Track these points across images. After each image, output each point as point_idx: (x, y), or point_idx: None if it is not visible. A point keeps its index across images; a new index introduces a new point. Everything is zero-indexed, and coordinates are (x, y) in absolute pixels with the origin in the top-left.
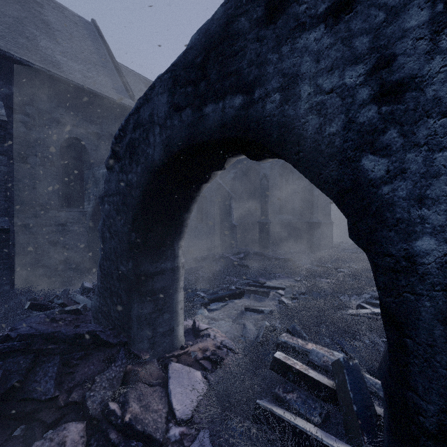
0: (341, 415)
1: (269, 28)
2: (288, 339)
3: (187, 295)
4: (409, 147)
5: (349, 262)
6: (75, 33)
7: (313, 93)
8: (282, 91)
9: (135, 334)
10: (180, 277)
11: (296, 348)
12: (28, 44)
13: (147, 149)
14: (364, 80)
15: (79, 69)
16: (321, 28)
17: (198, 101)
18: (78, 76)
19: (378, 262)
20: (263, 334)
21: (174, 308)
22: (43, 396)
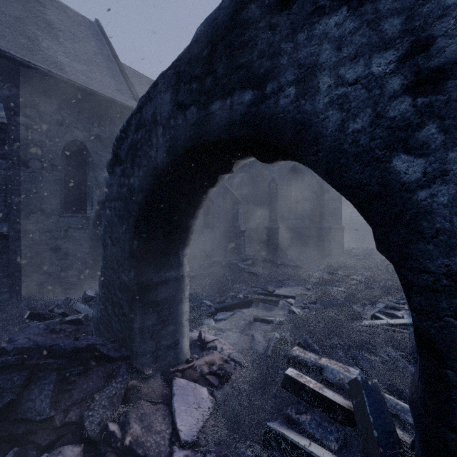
0: (360, 441)
1: (282, 14)
2: (300, 353)
3: (193, 303)
4: (452, 144)
5: (361, 269)
6: (78, 33)
7: (333, 85)
8: (298, 84)
9: (137, 348)
10: (185, 287)
11: (308, 363)
12: (30, 44)
13: (150, 151)
14: (396, 68)
15: (82, 70)
16: (343, 11)
17: (204, 98)
18: (81, 77)
19: (413, 279)
20: (273, 347)
21: (179, 319)
22: (38, 416)
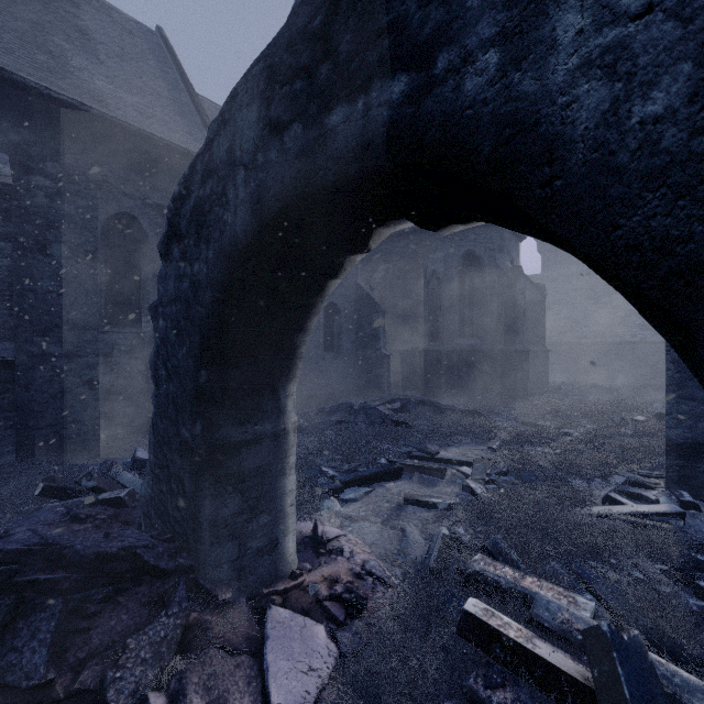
0: None
1: None
2: (487, 567)
3: (305, 473)
4: None
5: (579, 417)
6: (128, 48)
7: (591, 28)
8: (505, 42)
9: (206, 554)
10: (290, 449)
11: (503, 585)
12: (52, 63)
13: (224, 214)
14: None
15: (133, 103)
16: None
17: (315, 105)
18: (131, 113)
19: None
20: (439, 553)
21: (279, 504)
22: (24, 681)
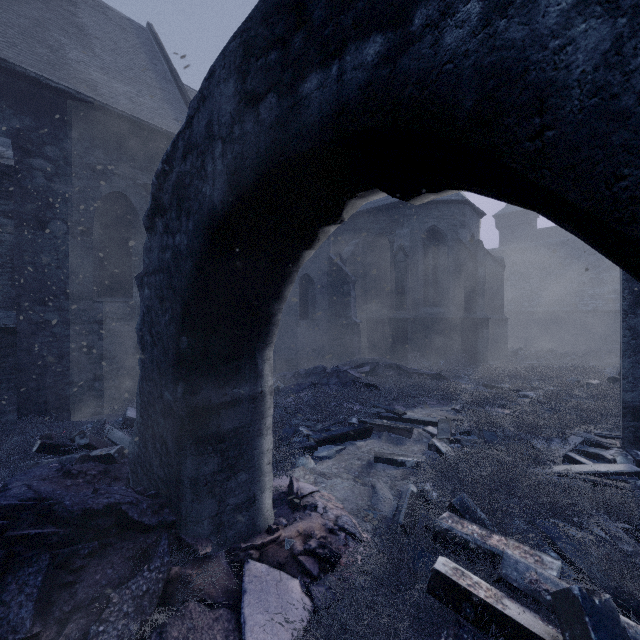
0: None
1: None
2: (455, 525)
3: (282, 432)
4: None
5: (536, 380)
6: (121, 42)
7: None
8: None
9: (187, 510)
10: (266, 410)
11: (470, 543)
12: (51, 55)
13: (203, 187)
14: None
15: (125, 92)
16: None
17: (290, 74)
18: (123, 101)
19: None
20: (408, 510)
21: (257, 463)
22: (11, 634)
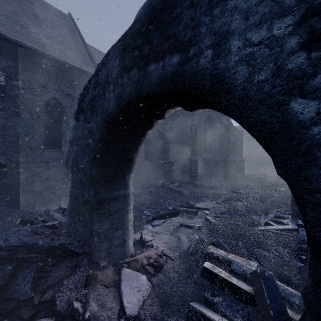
0: (260, 318)
1: None
2: (214, 251)
3: (136, 213)
4: None
5: (257, 189)
6: (55, 23)
7: (242, 47)
8: (214, 48)
9: (95, 246)
10: (130, 202)
11: (220, 258)
12: (21, 30)
13: (104, 103)
14: (293, 30)
15: (58, 48)
16: None
17: (143, 62)
18: (57, 53)
19: (308, 198)
20: (194, 246)
21: (126, 225)
22: (22, 297)
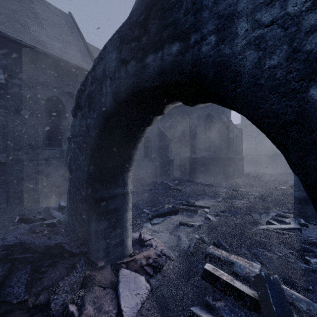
0: None
1: None
2: (215, 251)
3: (136, 212)
4: None
5: (257, 187)
6: (56, 22)
7: (250, 29)
8: (218, 32)
9: (93, 246)
10: (129, 200)
11: (221, 258)
12: (22, 28)
13: (101, 98)
14: (312, 5)
15: (58, 46)
16: None
17: (141, 53)
18: (57, 51)
19: None
20: (194, 245)
21: (124, 224)
22: (15, 299)
